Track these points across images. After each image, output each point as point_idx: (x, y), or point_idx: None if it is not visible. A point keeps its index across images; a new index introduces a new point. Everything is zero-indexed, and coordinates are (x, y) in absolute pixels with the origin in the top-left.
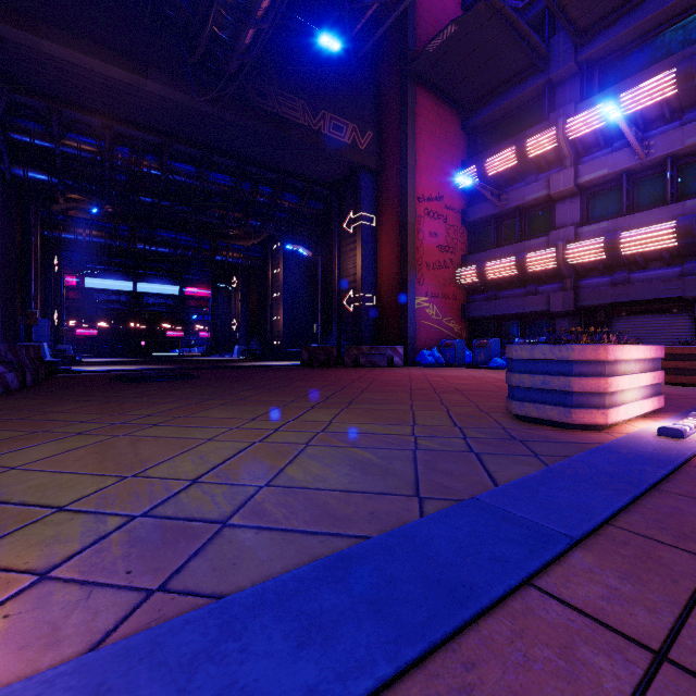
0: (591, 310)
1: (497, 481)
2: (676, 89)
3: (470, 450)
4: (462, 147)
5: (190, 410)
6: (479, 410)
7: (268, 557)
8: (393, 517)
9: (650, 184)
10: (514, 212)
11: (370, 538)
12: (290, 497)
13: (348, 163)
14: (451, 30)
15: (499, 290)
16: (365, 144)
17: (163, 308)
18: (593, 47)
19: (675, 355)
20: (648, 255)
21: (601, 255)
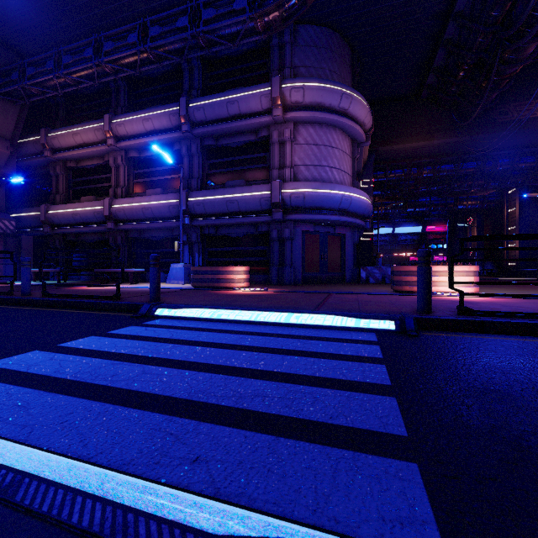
0: None
1: None
2: None
3: None
4: None
5: (484, 288)
6: None
7: None
8: None
9: None
10: None
11: None
12: None
13: None
14: None
15: None
16: None
17: (410, 242)
18: None
19: None
20: None
21: None
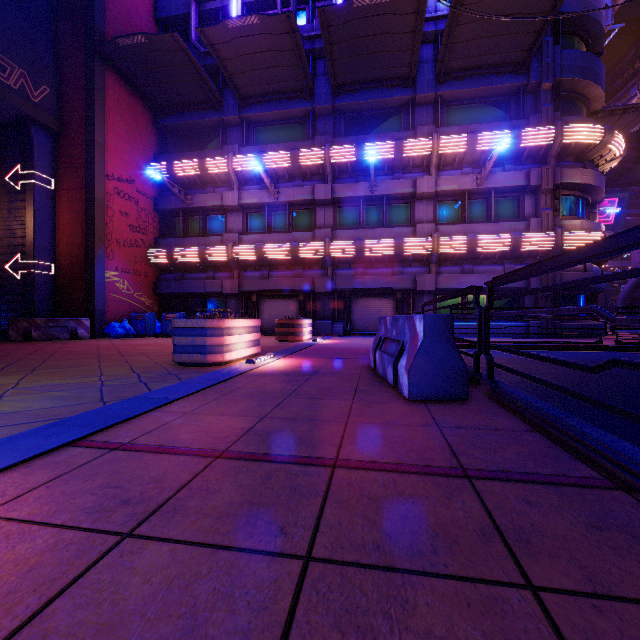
0: (249, 294)
1: (152, 390)
2: (291, 164)
3: (141, 382)
4: (154, 141)
5: None
6: (155, 363)
7: (8, 432)
8: (87, 409)
9: (280, 216)
10: (198, 211)
11: (74, 415)
12: (7, 416)
13: (14, 110)
14: (142, 40)
15: (187, 273)
16: (40, 97)
17: None
18: (250, 112)
19: (282, 324)
20: (279, 261)
21: (254, 257)
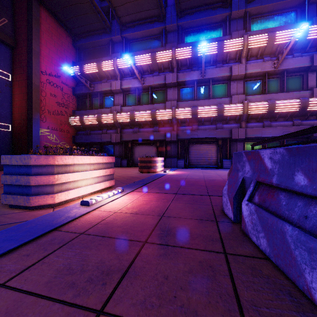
0: (127, 142)
1: None
2: (151, 62)
3: None
4: (73, 54)
5: None
6: None
7: None
8: None
9: (145, 95)
10: (98, 94)
11: None
12: None
13: None
14: None
15: (91, 130)
16: (1, 24)
17: None
18: (127, 32)
19: (142, 160)
20: (144, 122)
21: (129, 119)
